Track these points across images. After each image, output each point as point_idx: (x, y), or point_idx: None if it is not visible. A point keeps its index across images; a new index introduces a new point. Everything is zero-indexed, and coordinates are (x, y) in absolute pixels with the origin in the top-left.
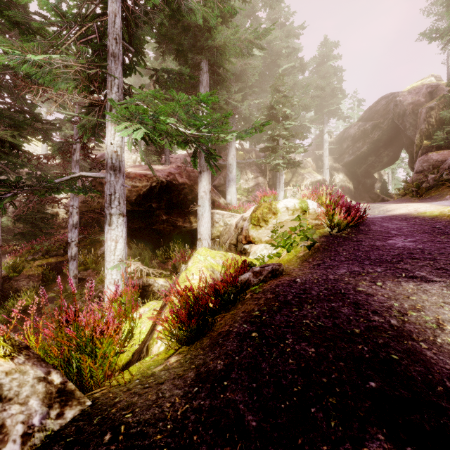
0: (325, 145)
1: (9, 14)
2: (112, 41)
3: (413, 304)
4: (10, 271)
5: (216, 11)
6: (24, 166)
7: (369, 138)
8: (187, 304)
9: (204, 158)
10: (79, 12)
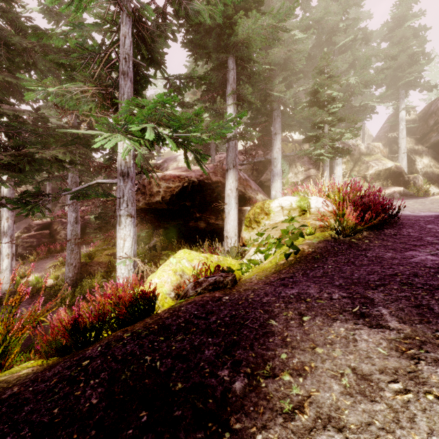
0: (401, 124)
1: (50, 58)
2: (122, 61)
3: (306, 360)
4: (86, 258)
5: (220, 6)
6: (100, 174)
7: None
8: (91, 313)
9: (195, 158)
10: (103, 42)
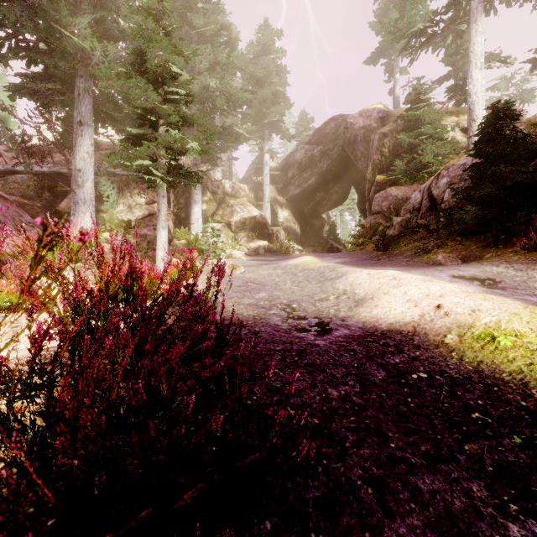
0: (266, 169)
1: None
2: None
3: None
4: None
5: None
6: None
7: (317, 167)
8: None
9: None
10: None
